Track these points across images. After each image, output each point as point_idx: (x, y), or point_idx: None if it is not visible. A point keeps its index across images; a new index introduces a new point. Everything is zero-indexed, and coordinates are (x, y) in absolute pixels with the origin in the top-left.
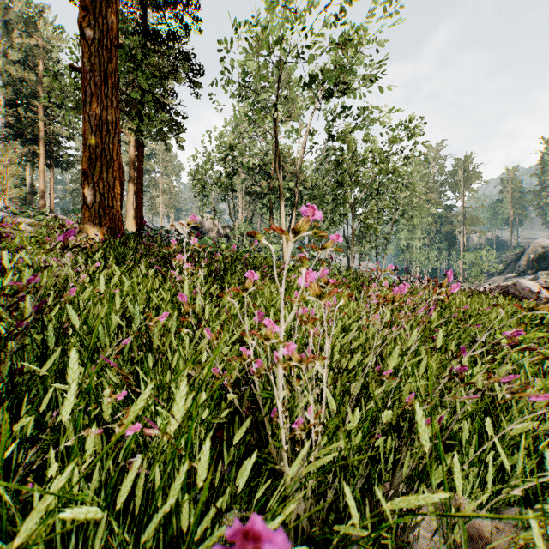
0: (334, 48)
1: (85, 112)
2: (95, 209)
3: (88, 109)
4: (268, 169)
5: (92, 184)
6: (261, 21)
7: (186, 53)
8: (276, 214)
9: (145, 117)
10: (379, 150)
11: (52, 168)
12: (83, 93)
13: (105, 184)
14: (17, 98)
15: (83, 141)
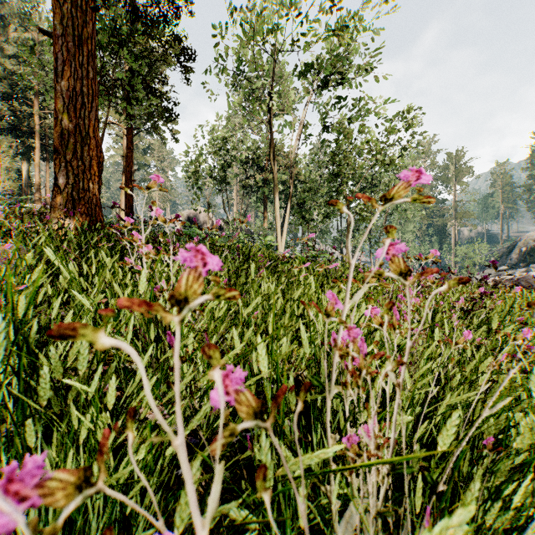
0: (329, 36)
1: (56, 82)
2: (68, 192)
3: (60, 78)
4: (262, 162)
5: (64, 163)
6: (255, 10)
7: (177, 36)
8: (270, 207)
9: (133, 100)
10: (375, 141)
11: (48, 162)
12: (54, 60)
13: (79, 164)
14: (12, 91)
15: (54, 114)
